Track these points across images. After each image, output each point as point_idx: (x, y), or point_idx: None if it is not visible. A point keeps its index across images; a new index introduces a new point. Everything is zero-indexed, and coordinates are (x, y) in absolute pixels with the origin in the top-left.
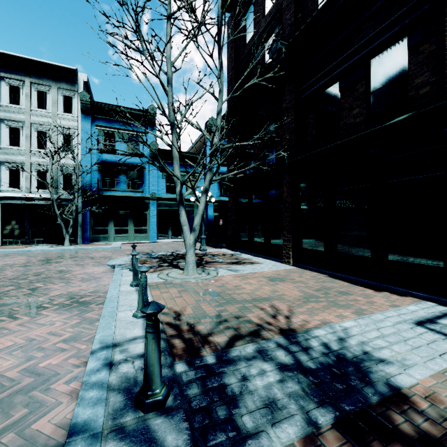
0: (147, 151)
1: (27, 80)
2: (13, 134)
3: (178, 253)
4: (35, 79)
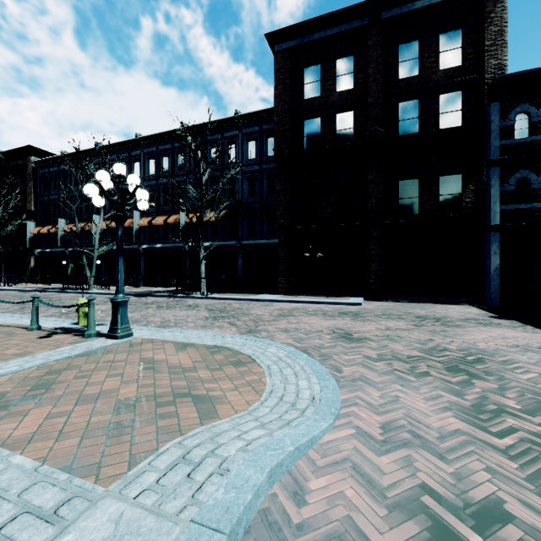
0: None
1: None
2: None
3: None
4: None
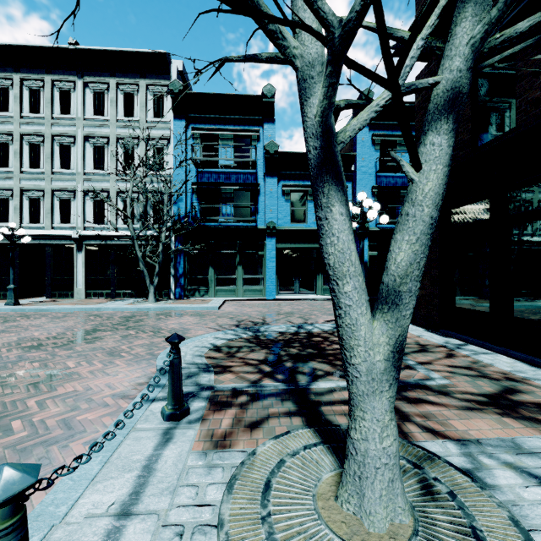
0: (261, 160)
1: (112, 81)
2: (98, 154)
3: (310, 330)
4: (121, 78)
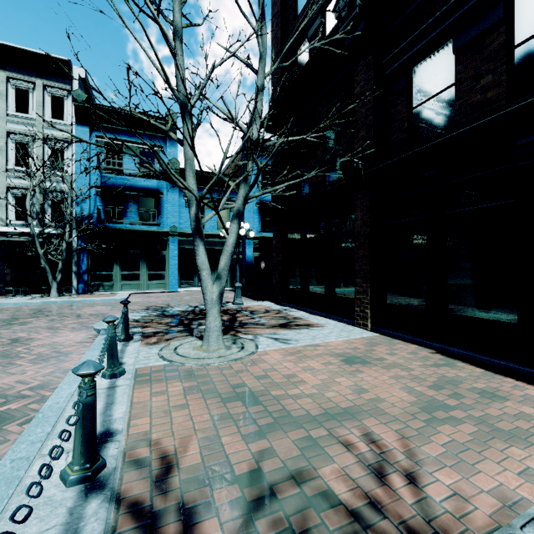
0: None
1: (1, 74)
2: None
3: (202, 308)
4: (13, 72)
